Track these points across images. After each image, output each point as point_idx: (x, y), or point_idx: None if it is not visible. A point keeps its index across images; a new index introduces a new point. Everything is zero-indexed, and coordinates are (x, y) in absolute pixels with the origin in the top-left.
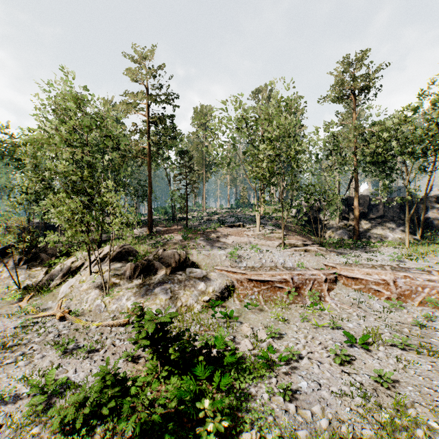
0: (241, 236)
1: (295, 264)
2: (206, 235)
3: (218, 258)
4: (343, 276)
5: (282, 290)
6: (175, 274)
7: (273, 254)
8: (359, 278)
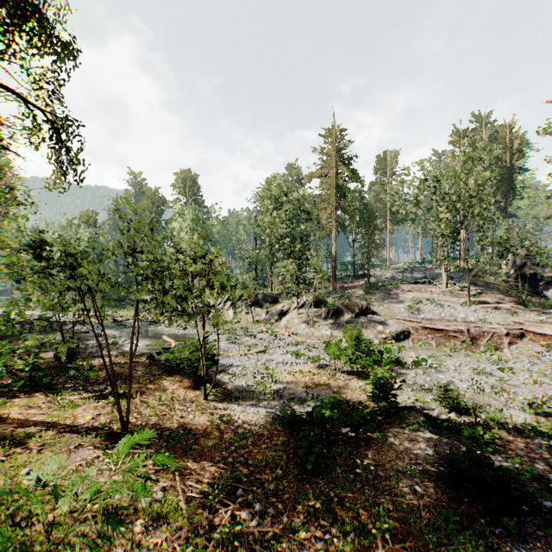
0: (424, 292)
1: (477, 319)
2: (387, 291)
3: (396, 310)
4: (529, 332)
5: (457, 339)
6: (359, 318)
7: (454, 309)
8: (547, 334)
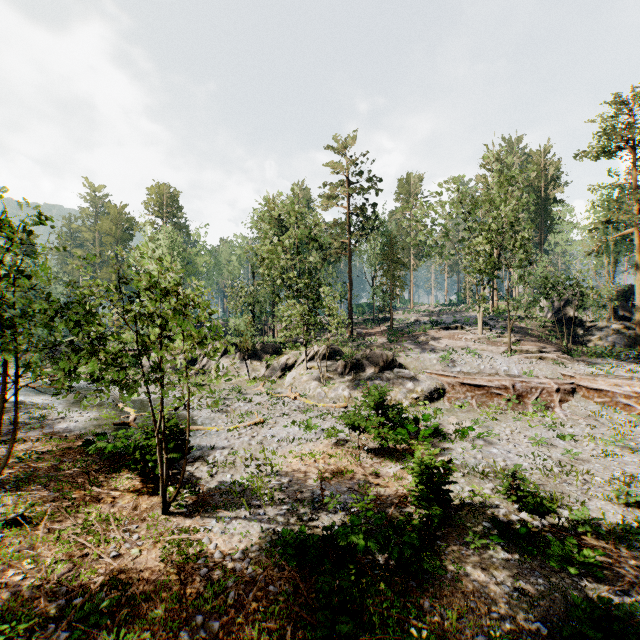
0: (457, 339)
1: (522, 372)
2: (415, 338)
3: (428, 362)
4: (582, 387)
5: (501, 397)
6: (384, 373)
7: (495, 360)
8: (603, 389)
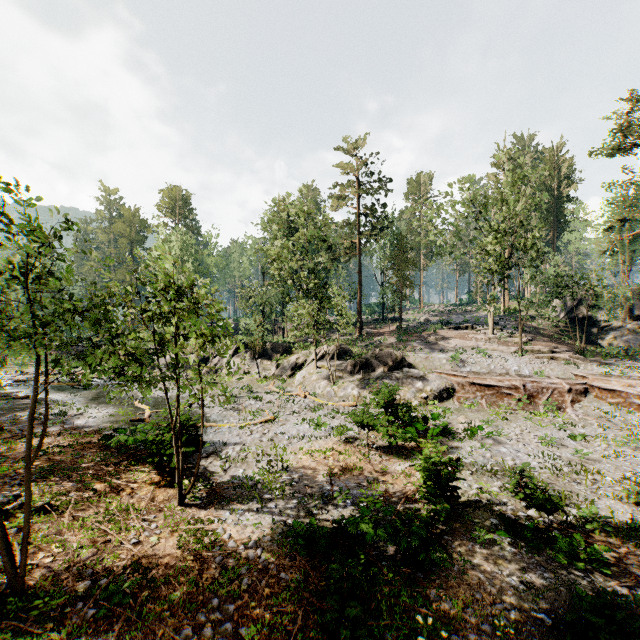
0: (468, 339)
1: (533, 372)
2: (424, 338)
3: (437, 362)
4: (595, 388)
5: (511, 397)
6: (393, 372)
7: (505, 360)
8: (616, 390)
